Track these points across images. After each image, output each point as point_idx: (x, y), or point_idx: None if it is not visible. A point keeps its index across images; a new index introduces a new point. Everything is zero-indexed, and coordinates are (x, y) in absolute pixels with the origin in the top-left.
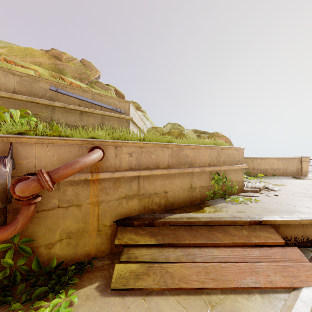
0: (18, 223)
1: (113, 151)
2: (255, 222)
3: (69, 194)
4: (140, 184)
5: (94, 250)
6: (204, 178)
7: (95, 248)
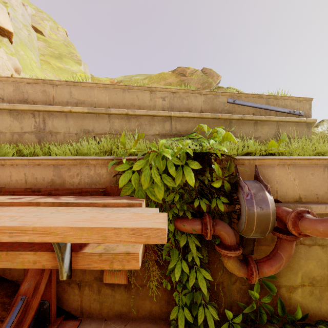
0: (282, 260)
1: None
2: None
3: None
4: None
5: None
6: None
7: None
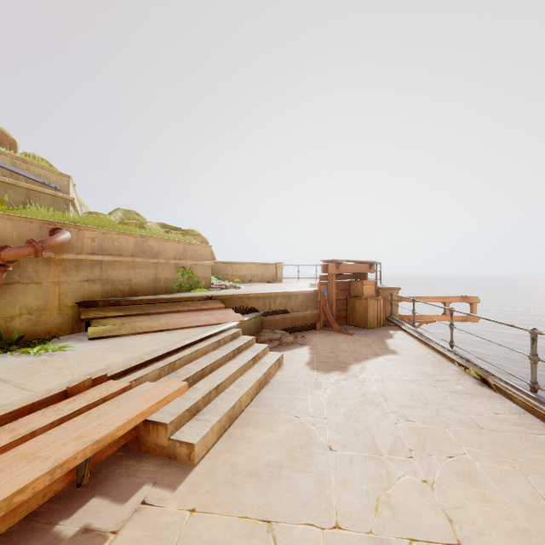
0: None
1: (75, 235)
2: (208, 297)
3: (29, 272)
4: (103, 269)
5: (56, 329)
6: (170, 271)
7: (57, 327)
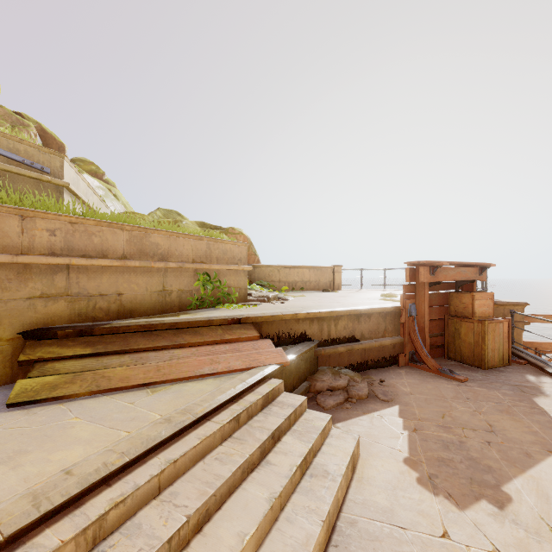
0: None
1: (18, 224)
2: (234, 320)
3: None
4: (72, 278)
5: None
6: (187, 279)
7: None
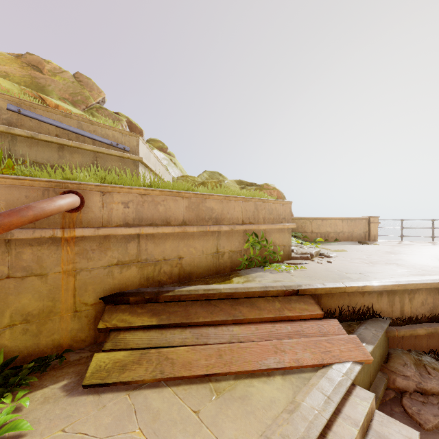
0: None
1: (99, 199)
2: (291, 292)
3: (26, 259)
4: (141, 245)
5: (68, 339)
6: (237, 240)
7: (70, 337)
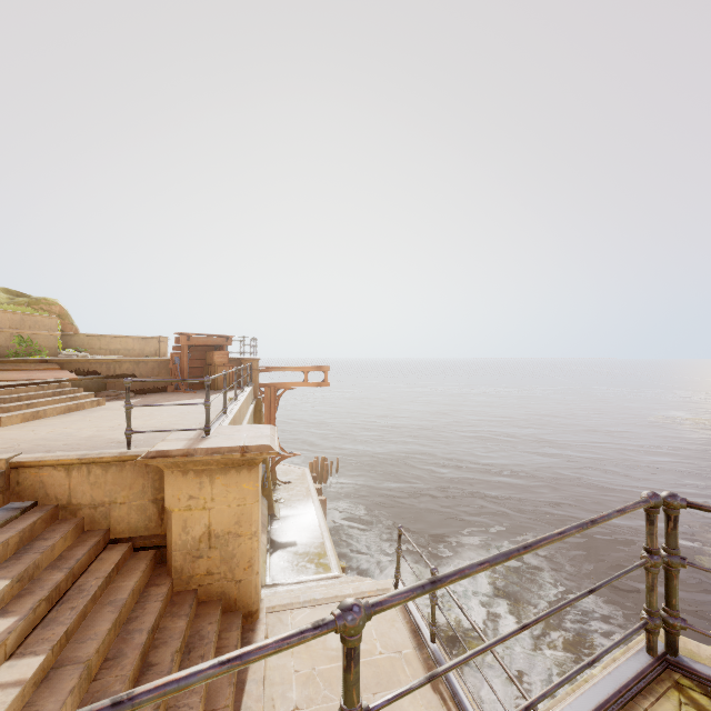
0: None
1: None
2: (44, 361)
3: None
4: None
5: None
6: (5, 339)
7: None
